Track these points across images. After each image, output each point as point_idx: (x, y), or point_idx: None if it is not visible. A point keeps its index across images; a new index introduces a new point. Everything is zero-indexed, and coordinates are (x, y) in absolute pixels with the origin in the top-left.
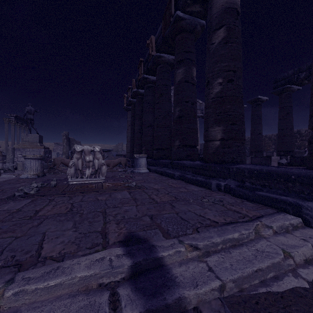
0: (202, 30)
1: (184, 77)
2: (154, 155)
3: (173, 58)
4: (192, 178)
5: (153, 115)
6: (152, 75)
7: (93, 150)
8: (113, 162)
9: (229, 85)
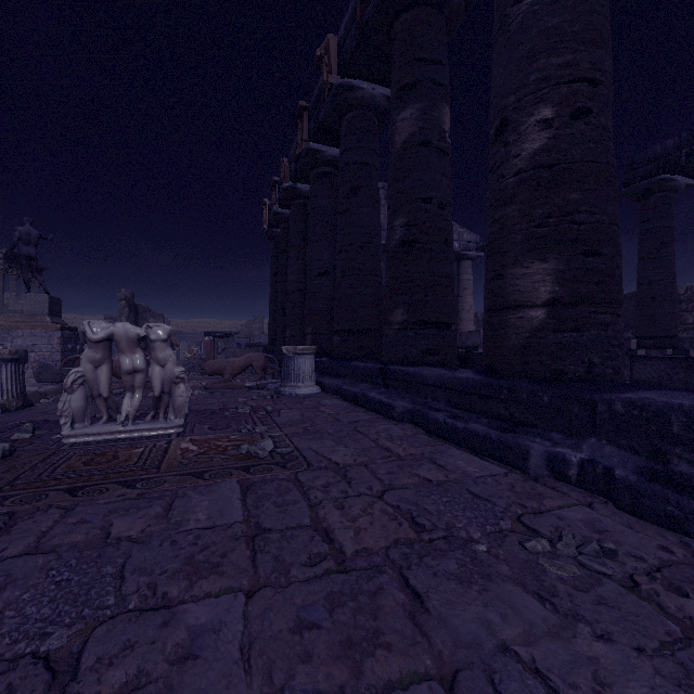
0: (468, 4)
1: (419, 131)
2: (336, 349)
3: (386, 93)
4: (454, 426)
5: (334, 245)
6: (330, 144)
7: (147, 336)
8: (233, 363)
9: (577, 126)
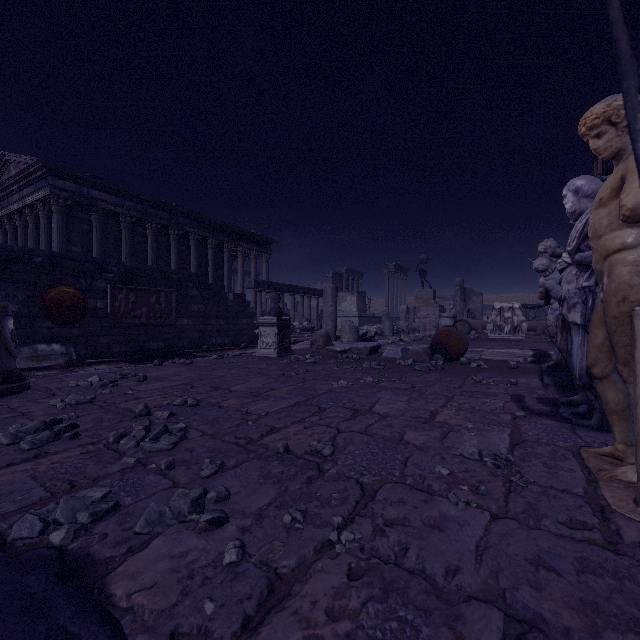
0: None
1: None
2: None
3: None
4: None
5: None
6: None
7: (512, 307)
8: (543, 324)
9: None
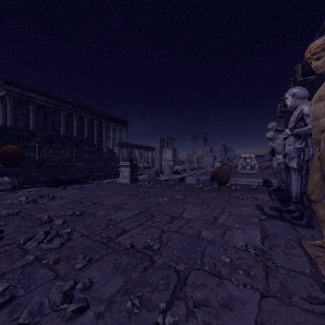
0: None
1: None
2: None
3: None
4: None
5: None
6: None
7: (250, 156)
8: (264, 165)
9: None
